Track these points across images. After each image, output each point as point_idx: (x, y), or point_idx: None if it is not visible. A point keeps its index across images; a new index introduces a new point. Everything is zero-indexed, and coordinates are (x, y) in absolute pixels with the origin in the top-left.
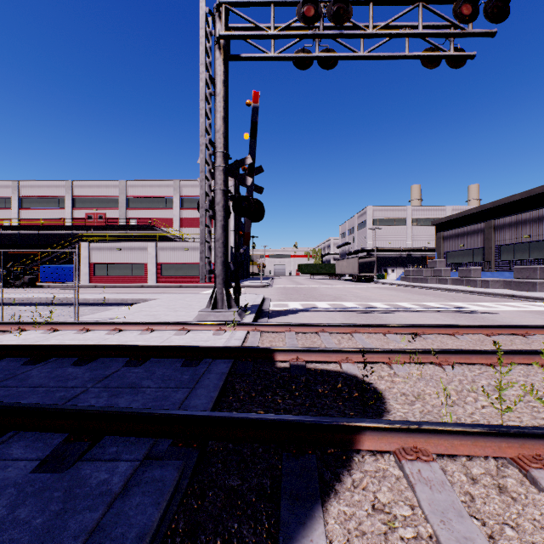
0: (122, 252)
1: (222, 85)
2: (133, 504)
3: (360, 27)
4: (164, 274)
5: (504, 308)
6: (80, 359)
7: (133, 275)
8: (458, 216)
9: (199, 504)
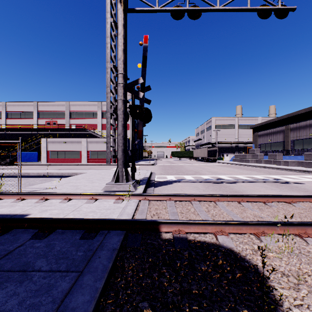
0: (66, 144)
1: (122, 27)
2: None
3: None
4: (91, 157)
5: (305, 179)
6: None
7: (73, 158)
8: (266, 123)
9: None
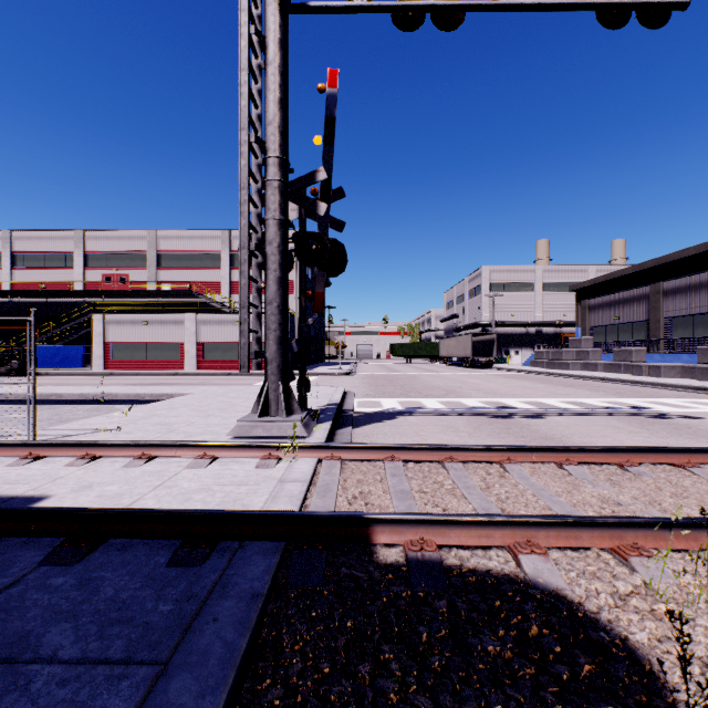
0: (150, 326)
1: (277, 47)
2: None
3: None
4: (207, 358)
5: (705, 408)
6: None
7: (165, 359)
8: (607, 278)
9: None
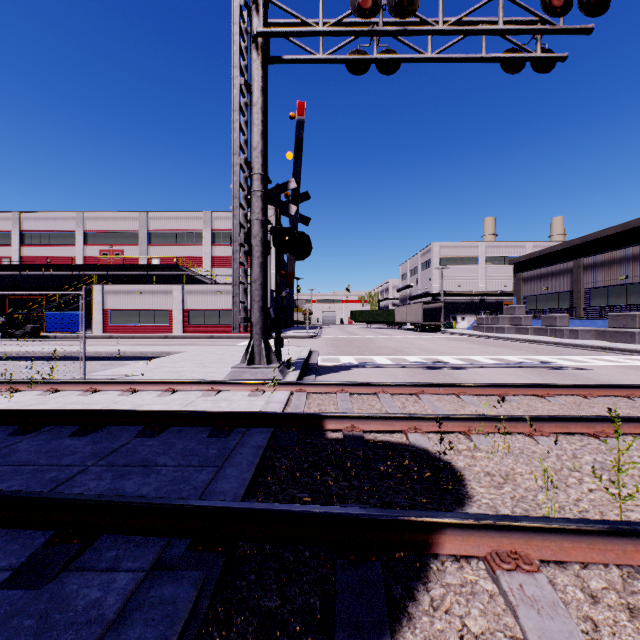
0: (143, 296)
1: (260, 93)
2: (130, 639)
3: (428, 22)
4: (192, 323)
5: (599, 363)
6: (81, 428)
7: (156, 324)
8: (540, 254)
9: (223, 636)
